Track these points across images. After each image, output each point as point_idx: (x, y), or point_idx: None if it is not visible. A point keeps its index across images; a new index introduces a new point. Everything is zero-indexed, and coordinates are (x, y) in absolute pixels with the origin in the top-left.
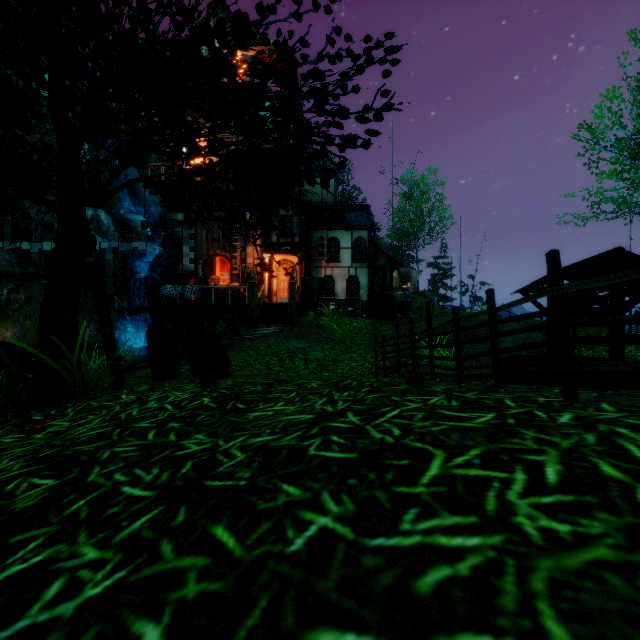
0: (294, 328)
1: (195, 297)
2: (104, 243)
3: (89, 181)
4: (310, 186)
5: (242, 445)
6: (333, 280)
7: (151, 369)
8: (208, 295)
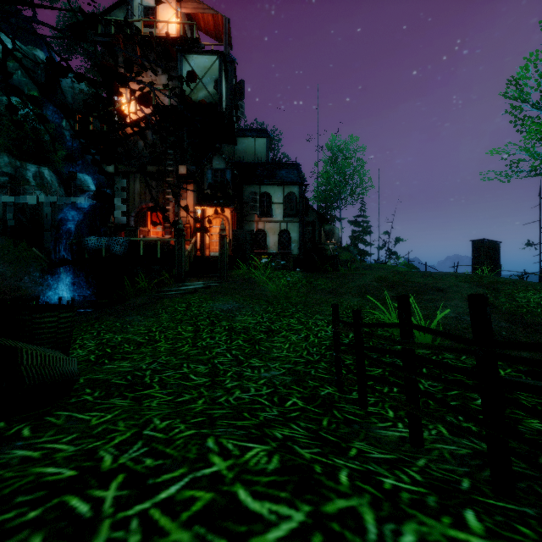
0: (224, 283)
1: (122, 249)
2: (42, 197)
3: (33, 140)
4: (243, 145)
5: None
6: (265, 234)
7: None
8: (136, 247)
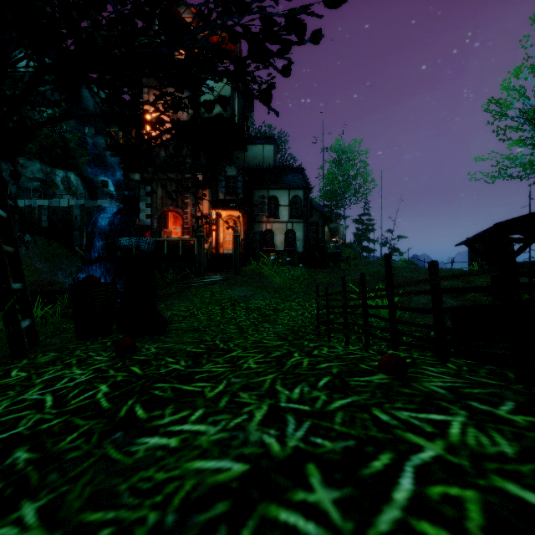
0: (238, 276)
1: (149, 248)
2: (72, 201)
3: (60, 147)
4: (253, 151)
5: None
6: (273, 233)
7: (76, 326)
8: (161, 246)
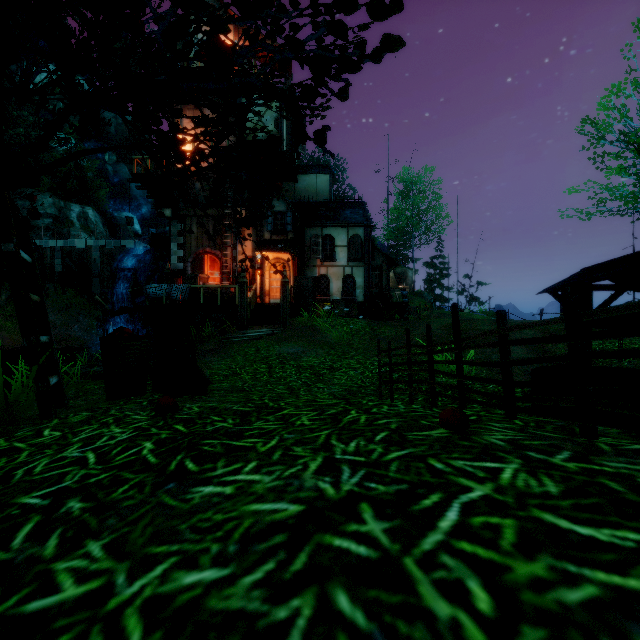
0: (287, 330)
1: (182, 297)
2: (90, 241)
3: (76, 177)
4: (304, 182)
5: (154, 596)
6: (328, 279)
7: (106, 385)
8: (196, 295)
